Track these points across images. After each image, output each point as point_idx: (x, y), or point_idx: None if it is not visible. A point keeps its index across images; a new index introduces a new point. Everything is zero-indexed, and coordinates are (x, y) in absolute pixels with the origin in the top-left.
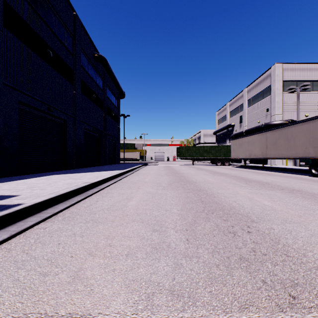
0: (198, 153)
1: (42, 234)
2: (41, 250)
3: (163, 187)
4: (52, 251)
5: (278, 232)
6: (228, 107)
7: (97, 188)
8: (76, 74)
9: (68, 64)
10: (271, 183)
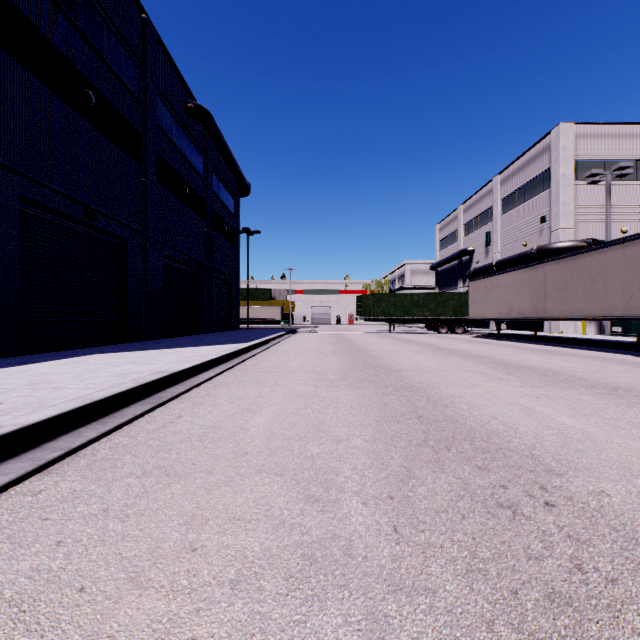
0: (400, 309)
1: (26, 511)
2: (6, 564)
3: (330, 381)
4: (32, 570)
5: (624, 504)
6: (462, 214)
7: (184, 383)
8: (147, 143)
9: (131, 121)
10: (562, 372)
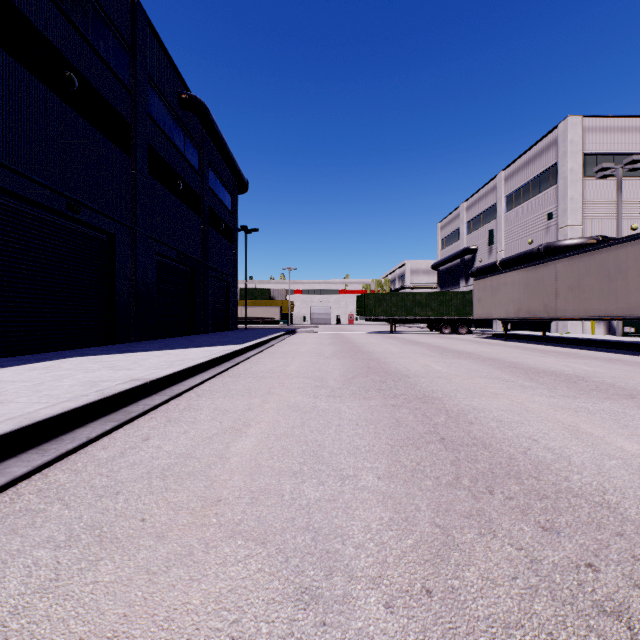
0: (402, 308)
1: None
2: None
3: (331, 389)
4: None
5: None
6: (464, 211)
7: (162, 393)
8: (137, 133)
9: (119, 109)
10: (589, 378)
